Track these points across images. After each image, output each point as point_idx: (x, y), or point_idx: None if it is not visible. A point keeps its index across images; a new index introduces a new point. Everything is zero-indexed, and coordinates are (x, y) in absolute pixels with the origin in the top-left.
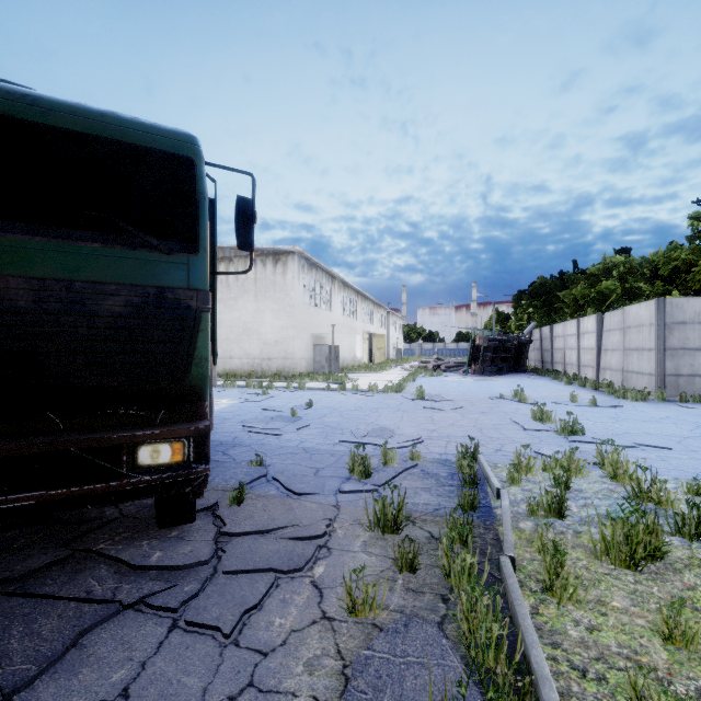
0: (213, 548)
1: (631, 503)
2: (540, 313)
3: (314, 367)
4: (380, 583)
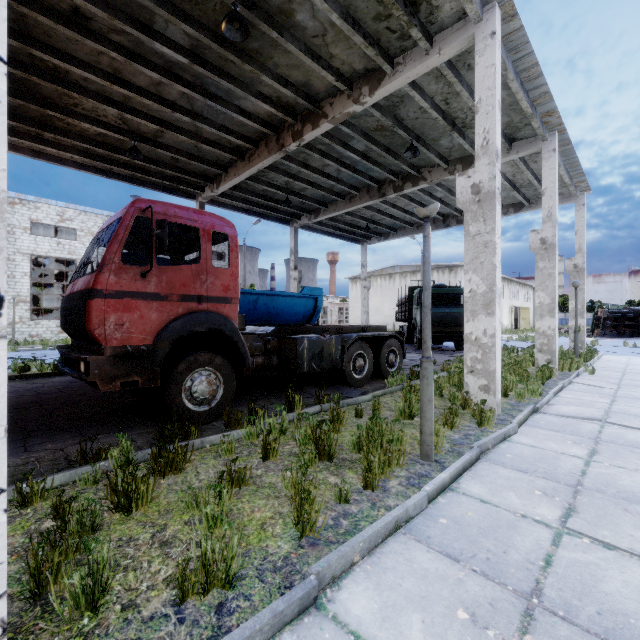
0: None
1: None
2: None
3: None
4: None
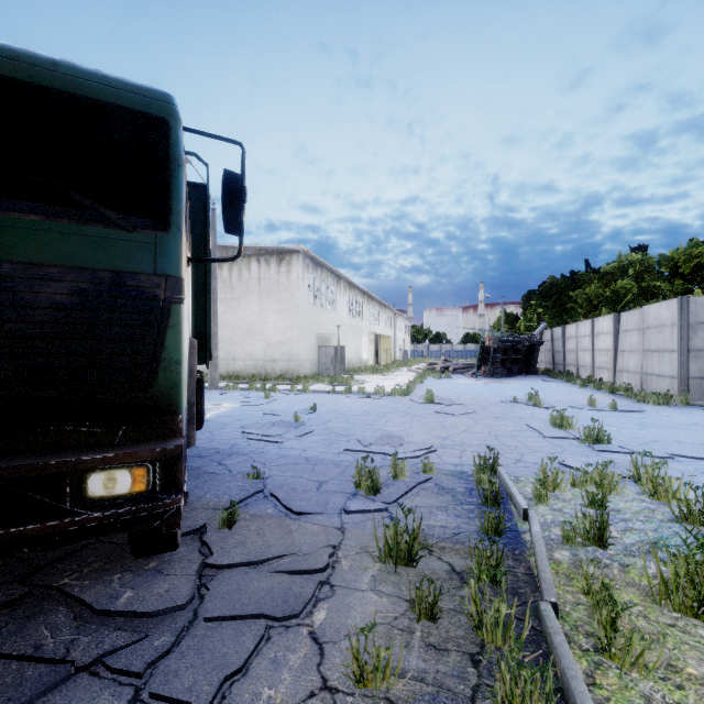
0: (193, 586)
1: (679, 527)
2: (551, 314)
3: (319, 369)
4: (394, 635)
